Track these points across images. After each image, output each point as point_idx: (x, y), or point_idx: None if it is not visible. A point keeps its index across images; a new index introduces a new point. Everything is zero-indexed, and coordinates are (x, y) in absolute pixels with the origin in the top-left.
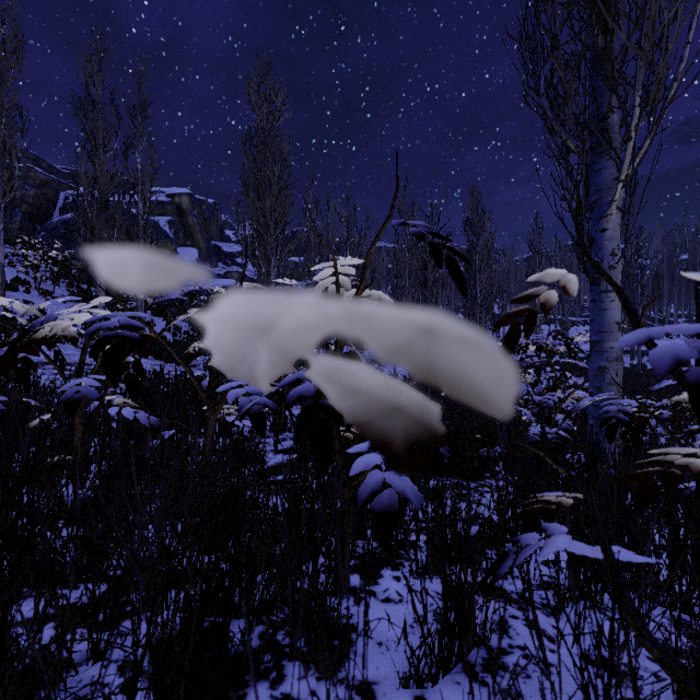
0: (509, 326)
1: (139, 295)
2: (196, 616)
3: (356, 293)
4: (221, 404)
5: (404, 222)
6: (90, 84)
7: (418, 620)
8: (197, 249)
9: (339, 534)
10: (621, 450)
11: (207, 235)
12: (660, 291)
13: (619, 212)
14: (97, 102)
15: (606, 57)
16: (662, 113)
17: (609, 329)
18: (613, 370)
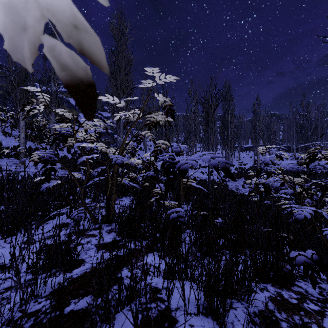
0: (241, 152)
1: None
2: None
3: None
4: None
5: None
6: None
7: None
8: None
9: None
10: None
11: None
12: (317, 134)
13: None
14: None
15: None
16: None
17: None
18: None
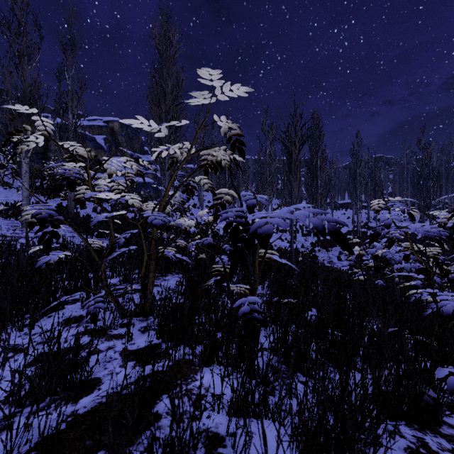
0: (335, 210)
1: None
2: None
3: None
4: None
5: None
6: (14, 6)
7: None
8: None
9: None
10: None
11: (131, 149)
12: (440, 186)
13: None
14: (21, 21)
15: None
16: None
17: None
18: None
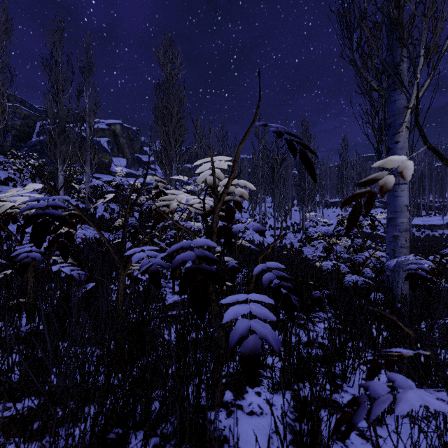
0: (326, 208)
1: (76, 186)
2: (93, 447)
3: (227, 181)
4: (129, 263)
5: (265, 124)
6: (53, 50)
7: (278, 443)
8: (125, 159)
9: (215, 362)
10: (410, 293)
11: (132, 150)
12: (423, 186)
13: (407, 130)
14: (58, 61)
15: (398, 24)
16: (438, 61)
17: (401, 210)
18: (403, 237)
